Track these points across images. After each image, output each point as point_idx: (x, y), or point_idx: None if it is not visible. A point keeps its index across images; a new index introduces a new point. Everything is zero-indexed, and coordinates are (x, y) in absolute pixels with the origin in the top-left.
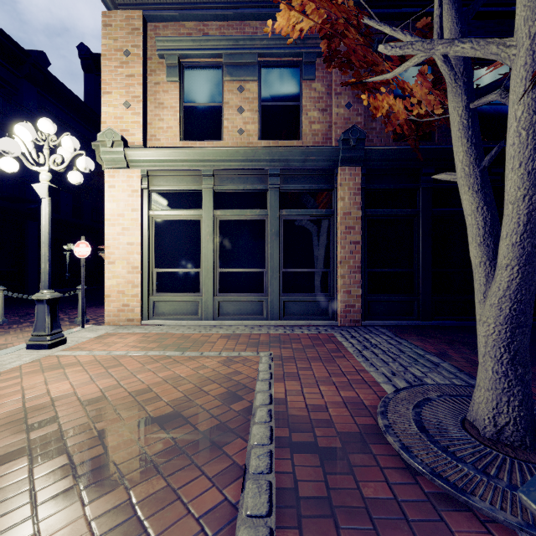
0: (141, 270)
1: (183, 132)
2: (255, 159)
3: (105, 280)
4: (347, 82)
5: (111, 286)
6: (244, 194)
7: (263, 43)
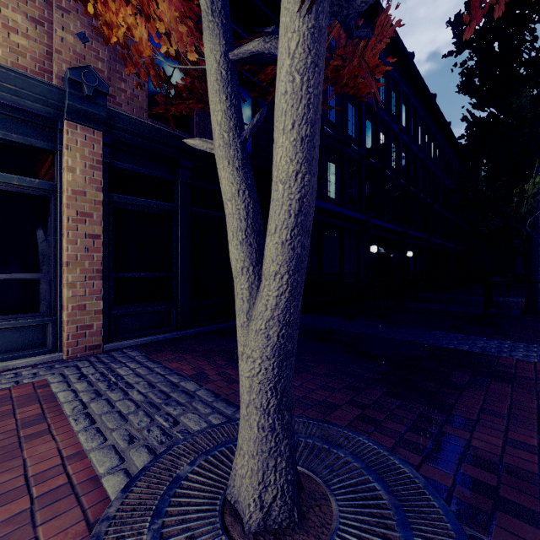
0: None
1: None
2: None
3: None
4: None
5: None
6: None
7: None
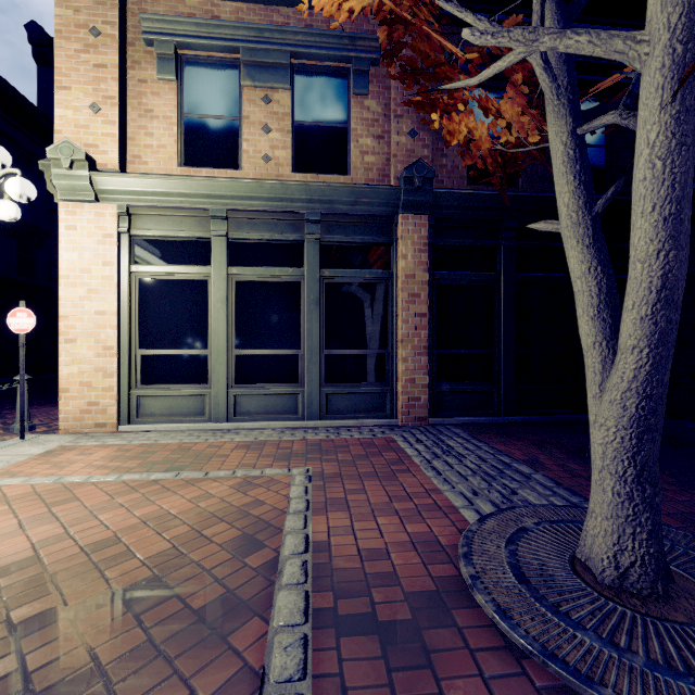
0: (118, 351)
1: (183, 155)
2: (286, 198)
3: (60, 366)
4: (411, 101)
5: (70, 375)
6: (271, 246)
7: (298, 38)
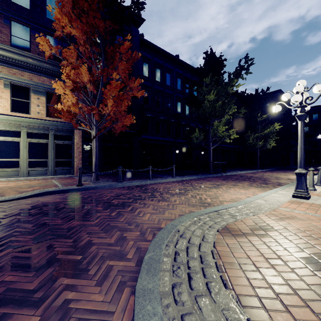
0: None
1: (11, 108)
2: (45, 124)
3: None
4: None
5: None
6: (39, 134)
7: (48, 86)
